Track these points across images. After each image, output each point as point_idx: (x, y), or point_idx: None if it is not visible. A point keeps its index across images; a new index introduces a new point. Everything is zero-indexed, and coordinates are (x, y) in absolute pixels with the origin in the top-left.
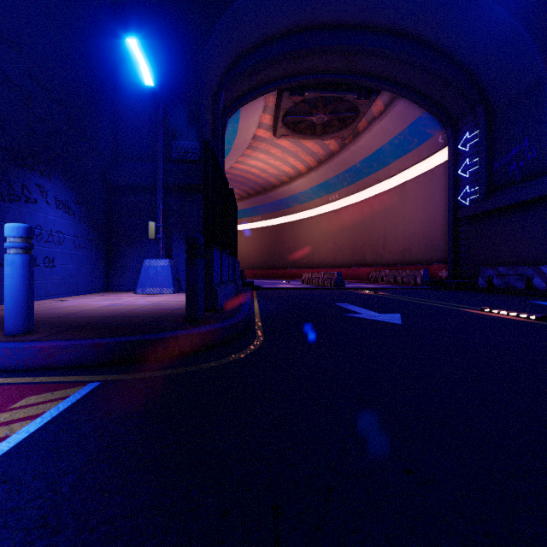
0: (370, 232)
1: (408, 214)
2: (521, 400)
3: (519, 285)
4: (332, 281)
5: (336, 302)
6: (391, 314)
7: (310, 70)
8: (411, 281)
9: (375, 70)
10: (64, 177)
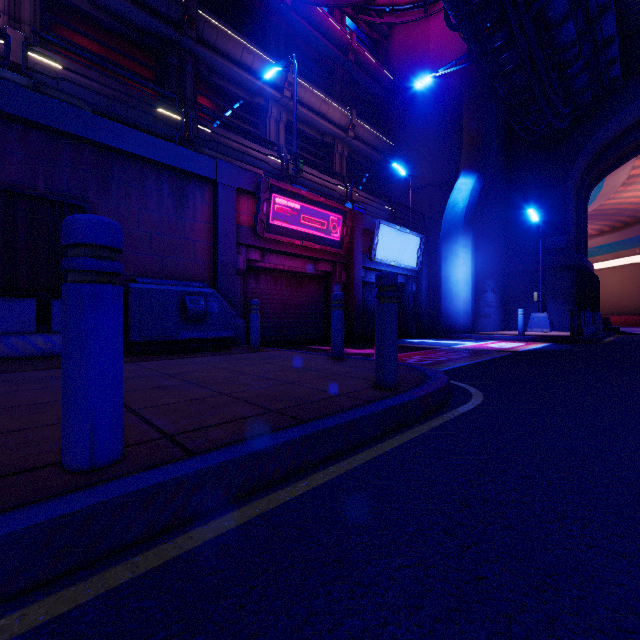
0: None
1: None
2: None
3: None
4: None
5: None
6: None
7: None
8: None
9: None
10: (493, 277)
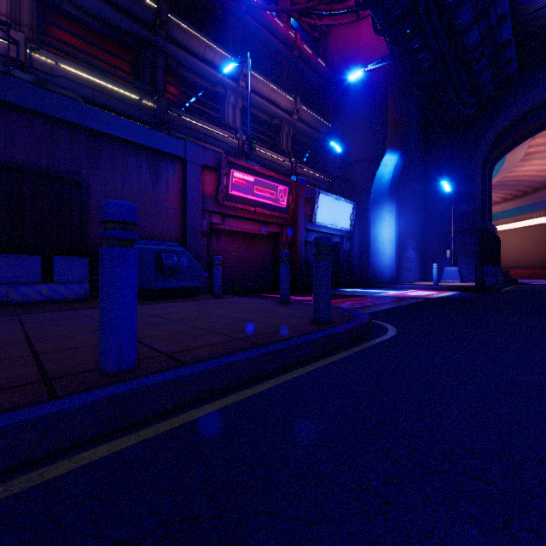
0: None
1: None
2: None
3: None
4: None
5: None
6: None
7: None
8: None
9: None
10: (413, 237)
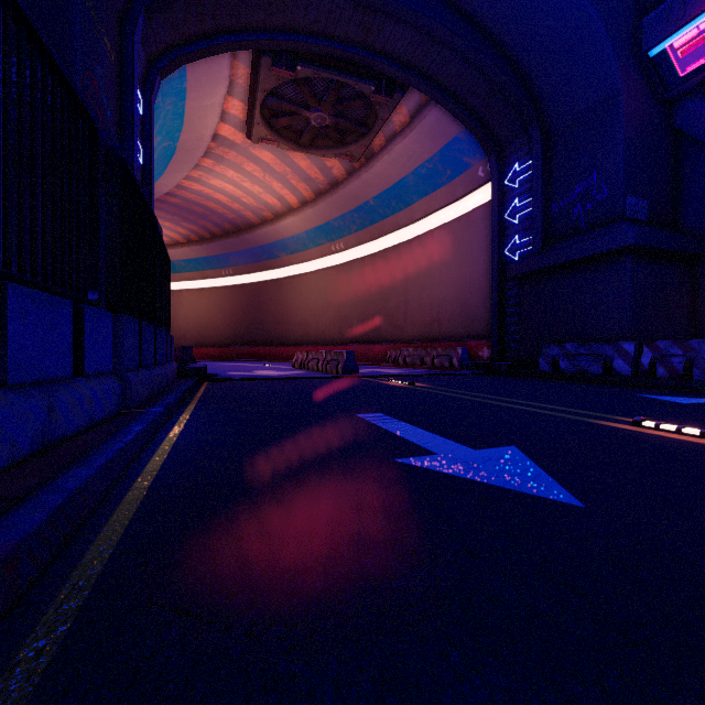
0: (387, 296)
1: (438, 273)
2: None
3: (594, 368)
4: (340, 365)
5: (359, 412)
6: (499, 448)
7: (305, 27)
8: (445, 363)
9: (402, 51)
10: None
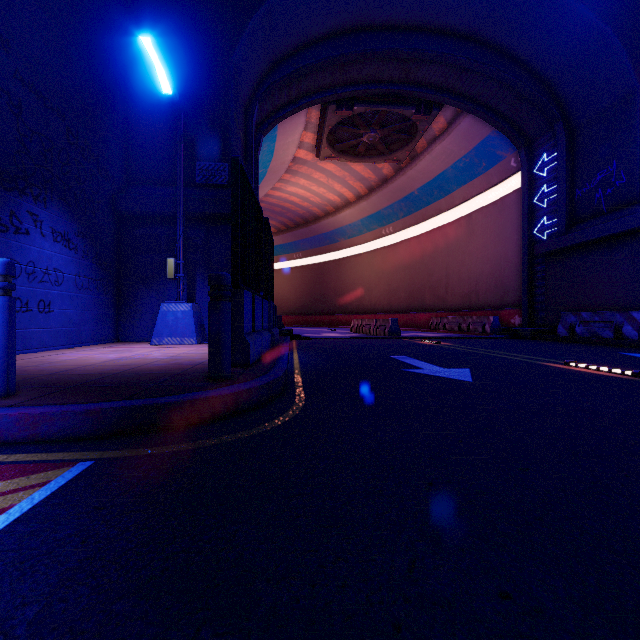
0: (430, 271)
1: (475, 251)
2: (637, 484)
3: (606, 333)
4: (386, 329)
5: (391, 355)
6: (459, 369)
7: (360, 80)
8: (478, 329)
9: (437, 80)
10: (63, 203)
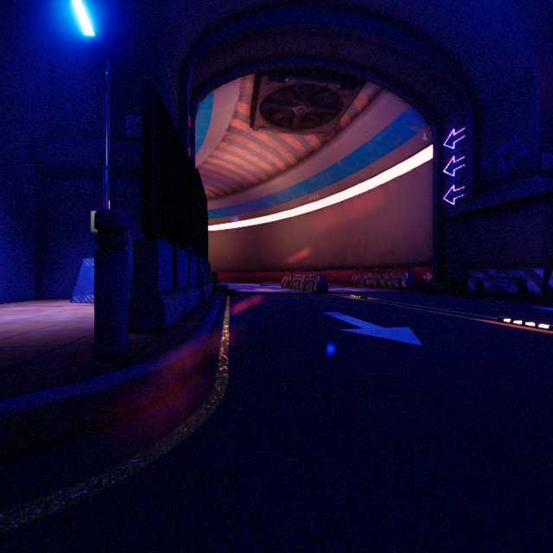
0: (351, 233)
1: (391, 215)
2: None
3: (511, 288)
4: (315, 285)
5: (324, 311)
6: (399, 327)
7: (291, 53)
8: (395, 284)
9: (360, 58)
10: None
